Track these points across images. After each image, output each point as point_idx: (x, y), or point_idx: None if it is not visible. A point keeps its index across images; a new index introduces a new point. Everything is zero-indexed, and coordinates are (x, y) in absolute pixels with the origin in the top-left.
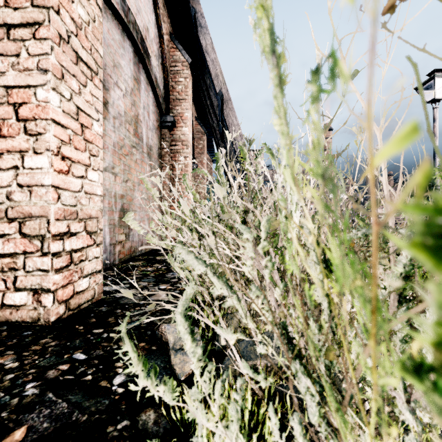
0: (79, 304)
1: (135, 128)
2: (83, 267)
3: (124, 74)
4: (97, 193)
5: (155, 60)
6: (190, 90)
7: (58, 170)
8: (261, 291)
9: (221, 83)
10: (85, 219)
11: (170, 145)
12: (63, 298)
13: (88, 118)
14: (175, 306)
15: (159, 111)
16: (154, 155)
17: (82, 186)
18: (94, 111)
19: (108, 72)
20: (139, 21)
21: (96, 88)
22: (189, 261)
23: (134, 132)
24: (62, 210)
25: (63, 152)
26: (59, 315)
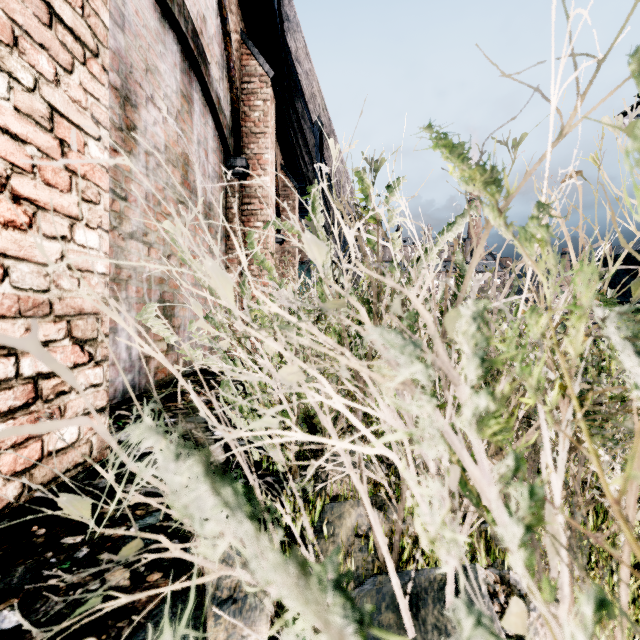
0: (56, 474)
1: (183, 174)
2: (64, 405)
3: (165, 85)
4: (97, 270)
5: (216, 69)
6: (272, 119)
7: (3, 220)
8: (500, 638)
9: (319, 109)
10: (69, 317)
11: (241, 203)
12: (15, 467)
13: (77, 131)
14: (236, 474)
15: (223, 150)
16: (216, 217)
17: (62, 254)
18: (91, 121)
19: (137, 78)
20: (189, 3)
21: (94, 79)
22: (178, 492)
23: (182, 179)
24: (13, 298)
25: (15, 187)
26: (6, 501)
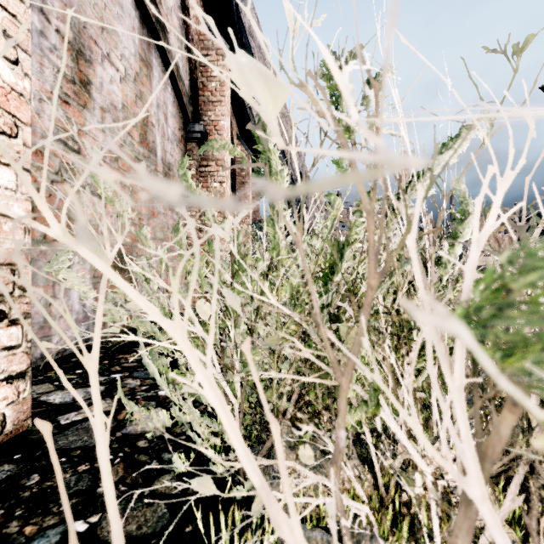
0: None
1: (142, 133)
2: None
3: (123, 46)
4: None
5: (175, 40)
6: (227, 89)
7: None
8: None
9: None
10: None
11: (199, 165)
12: None
13: None
14: (172, 455)
15: (183, 116)
16: (175, 177)
17: None
18: (3, 39)
19: (91, 34)
20: None
21: None
22: None
23: (140, 138)
24: None
25: None
26: None
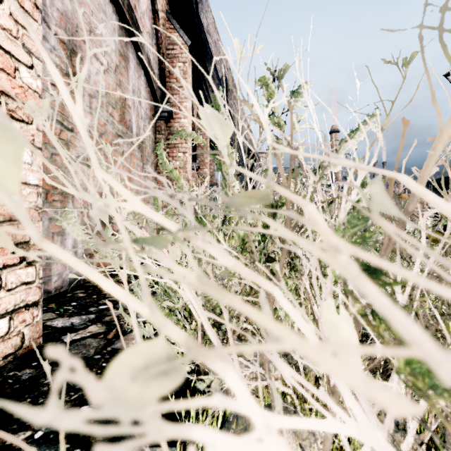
0: None
1: (121, 114)
2: None
3: (106, 45)
4: (29, 182)
5: (147, 37)
6: (189, 77)
7: None
8: None
9: (225, 68)
10: None
11: (166, 139)
12: None
13: (7, 56)
14: None
15: (153, 99)
16: (147, 148)
17: None
18: (22, 50)
19: (82, 36)
20: None
21: (26, 14)
22: None
23: (120, 118)
24: None
25: None
26: None
